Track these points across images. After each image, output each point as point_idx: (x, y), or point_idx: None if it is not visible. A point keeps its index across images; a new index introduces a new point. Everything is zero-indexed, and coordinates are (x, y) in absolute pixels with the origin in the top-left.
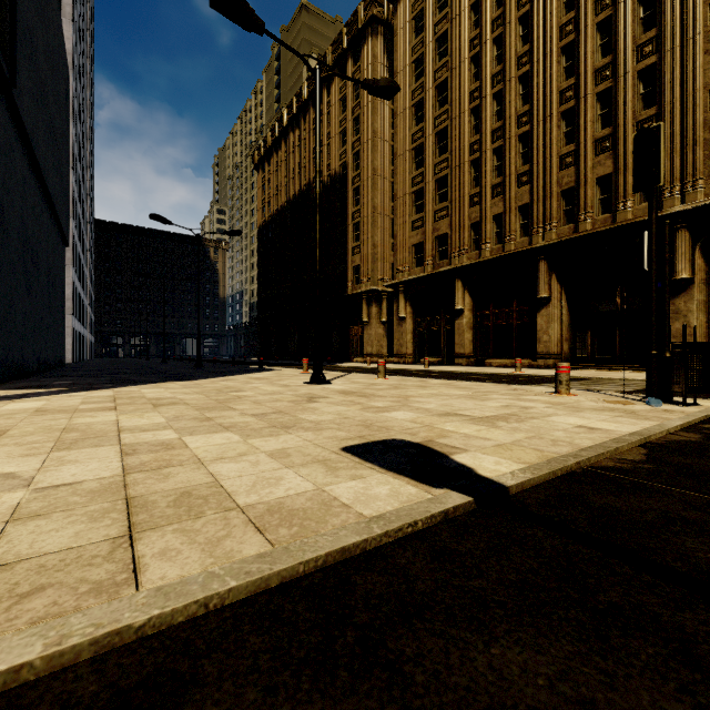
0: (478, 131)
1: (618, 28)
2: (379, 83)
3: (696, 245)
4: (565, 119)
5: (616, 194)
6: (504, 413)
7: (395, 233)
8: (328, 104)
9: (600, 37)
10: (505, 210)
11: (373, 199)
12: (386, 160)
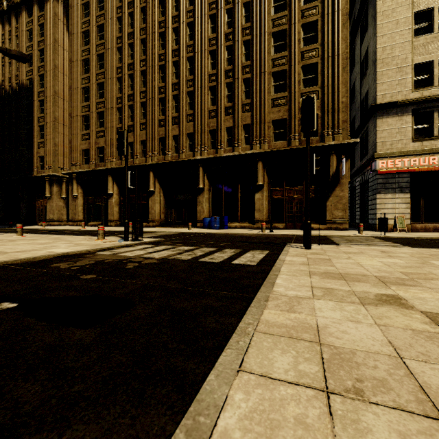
0: (121, 92)
1: (180, 68)
2: (11, 52)
3: (205, 174)
4: (161, 102)
5: (180, 145)
6: (31, 249)
7: (70, 139)
8: (17, 29)
9: (175, 68)
10: (134, 141)
11: (54, 112)
12: (66, 88)
